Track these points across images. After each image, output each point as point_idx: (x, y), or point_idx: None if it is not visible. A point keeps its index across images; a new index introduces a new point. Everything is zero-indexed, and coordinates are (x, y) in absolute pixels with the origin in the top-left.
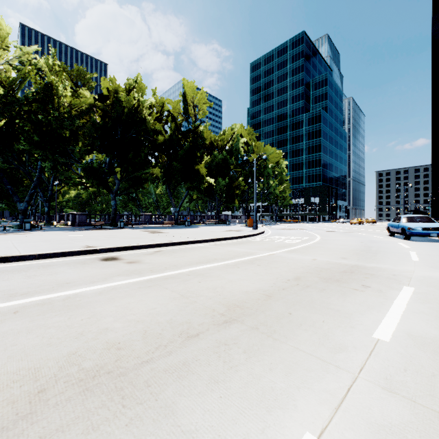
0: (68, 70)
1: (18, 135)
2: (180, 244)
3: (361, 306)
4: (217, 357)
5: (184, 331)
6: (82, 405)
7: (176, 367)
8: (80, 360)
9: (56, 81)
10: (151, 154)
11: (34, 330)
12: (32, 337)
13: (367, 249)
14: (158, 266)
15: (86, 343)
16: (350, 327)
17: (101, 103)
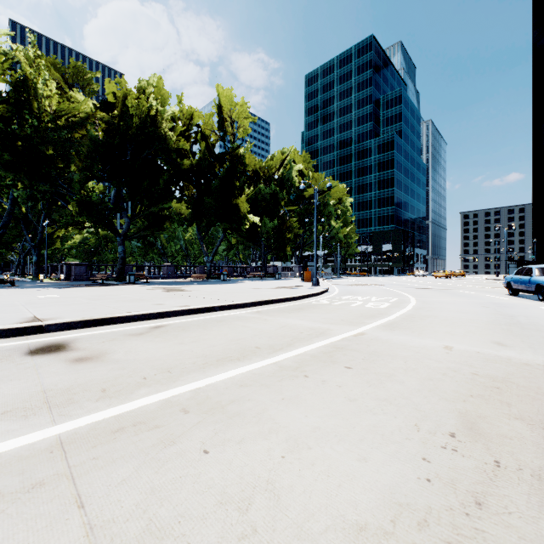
0: (60, 68)
1: None
2: (201, 312)
3: None
4: None
5: None
6: None
7: None
8: None
9: (34, 75)
10: (174, 184)
11: None
12: None
13: (512, 320)
14: (129, 373)
15: None
16: None
17: (104, 112)
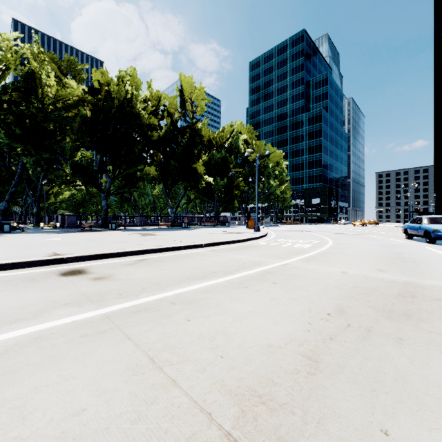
0: (56, 61)
1: None
2: (171, 250)
3: None
4: None
5: None
6: None
7: None
8: None
9: (39, 69)
10: (145, 151)
11: None
12: None
13: (398, 256)
14: (133, 285)
15: None
16: None
17: (91, 96)
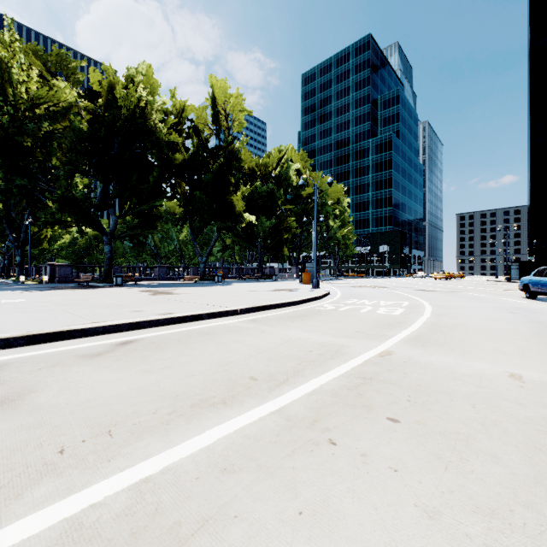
0: (43, 56)
1: None
2: (185, 320)
3: None
4: None
5: None
6: None
7: None
8: None
9: (8, 58)
10: (165, 181)
11: None
12: None
13: None
14: (42, 437)
15: None
16: None
17: (89, 102)
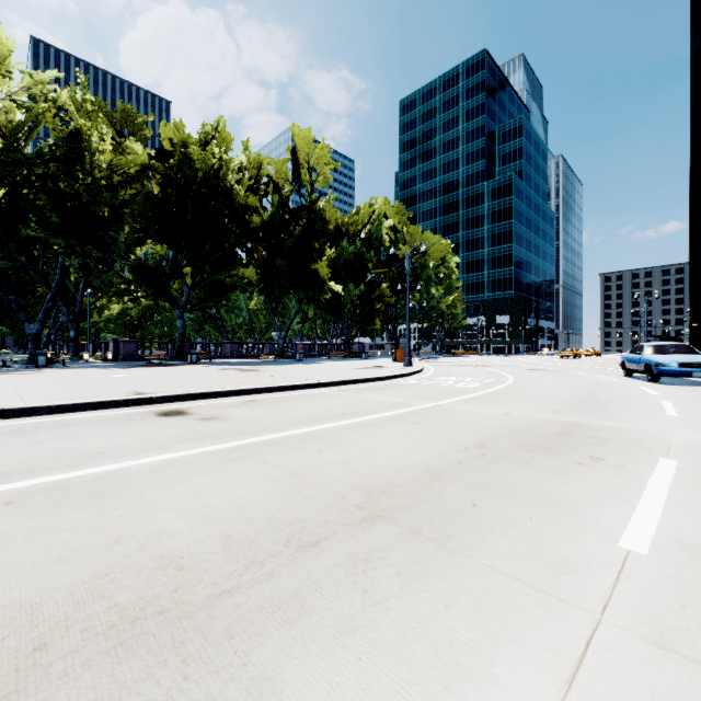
0: (107, 110)
1: (27, 214)
2: (287, 389)
3: (593, 493)
4: (352, 584)
5: (294, 536)
6: (111, 674)
7: (280, 602)
8: (113, 589)
9: (88, 128)
10: (240, 246)
11: (37, 535)
12: (32, 546)
13: (591, 397)
14: (250, 425)
15: (125, 558)
16: (578, 529)
17: (161, 164)
